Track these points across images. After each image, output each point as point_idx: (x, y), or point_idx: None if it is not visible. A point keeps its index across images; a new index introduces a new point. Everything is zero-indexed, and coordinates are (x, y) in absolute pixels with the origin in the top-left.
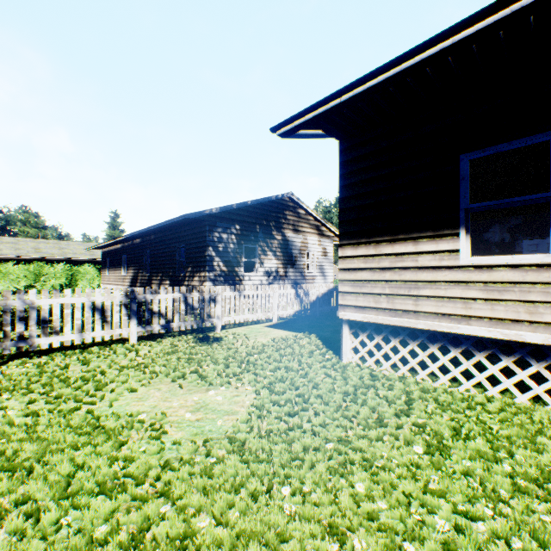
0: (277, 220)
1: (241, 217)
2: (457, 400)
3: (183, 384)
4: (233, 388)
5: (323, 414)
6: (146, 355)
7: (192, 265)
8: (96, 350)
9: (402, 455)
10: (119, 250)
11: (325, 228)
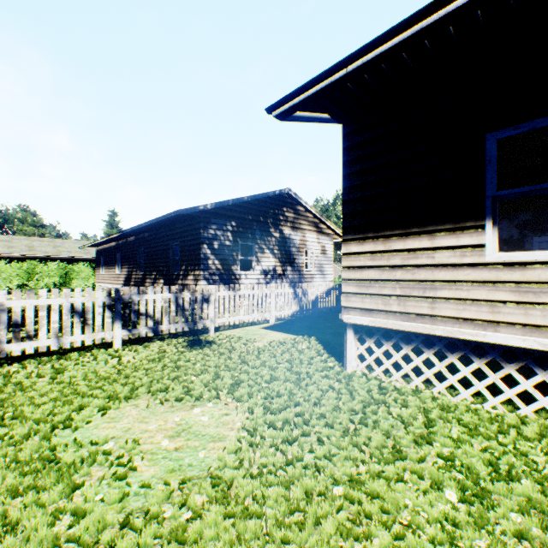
0: (275, 217)
1: (237, 213)
2: (485, 421)
3: (166, 399)
4: (223, 404)
5: (327, 440)
6: (129, 363)
7: (186, 263)
8: (75, 357)
9: (431, 503)
10: (113, 248)
11: (324, 225)
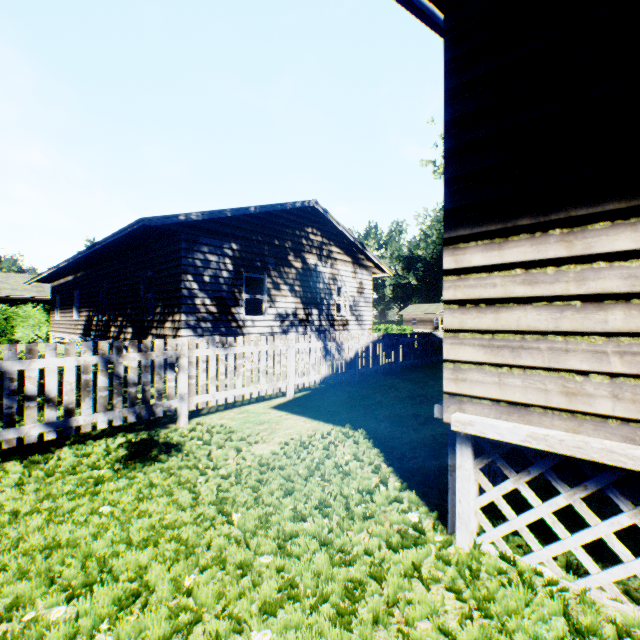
0: (295, 240)
1: (240, 231)
2: None
3: None
4: None
5: None
6: None
7: (162, 304)
8: None
9: None
10: (70, 283)
11: (362, 255)
